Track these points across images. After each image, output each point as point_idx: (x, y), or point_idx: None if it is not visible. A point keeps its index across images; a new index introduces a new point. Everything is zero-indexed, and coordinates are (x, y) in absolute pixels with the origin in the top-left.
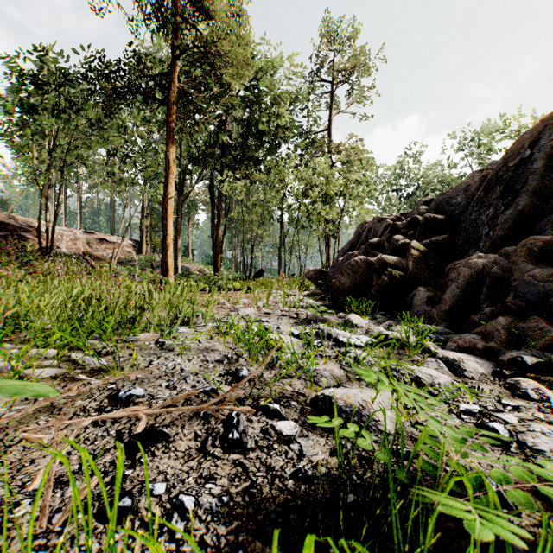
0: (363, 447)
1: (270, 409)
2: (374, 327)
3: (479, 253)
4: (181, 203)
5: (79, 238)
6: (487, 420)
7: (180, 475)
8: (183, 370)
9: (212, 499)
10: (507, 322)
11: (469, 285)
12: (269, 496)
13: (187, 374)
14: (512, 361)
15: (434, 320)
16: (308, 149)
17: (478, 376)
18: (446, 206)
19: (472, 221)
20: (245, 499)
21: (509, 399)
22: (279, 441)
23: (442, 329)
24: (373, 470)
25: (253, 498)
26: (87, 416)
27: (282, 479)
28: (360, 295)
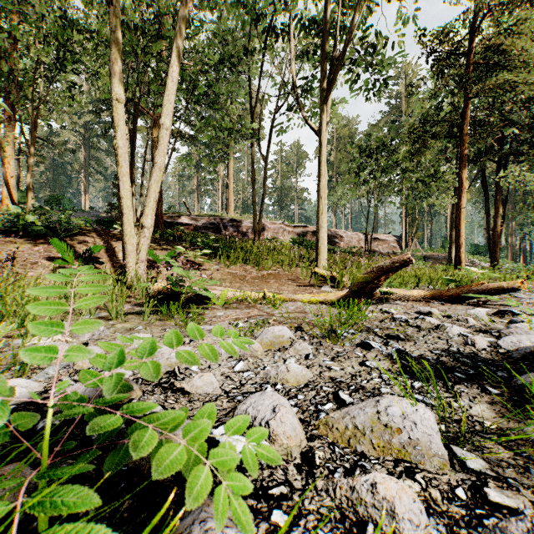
0: None
1: None
2: None
3: None
4: (455, 202)
5: (361, 238)
6: None
7: None
8: None
9: None
10: None
11: None
12: None
13: None
14: None
15: None
16: None
17: None
18: None
19: None
20: None
21: None
22: None
23: None
24: None
25: None
26: None
27: None
28: None
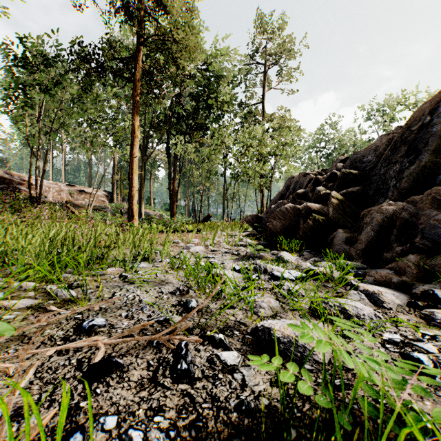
0: (306, 389)
1: (215, 339)
2: (302, 263)
3: (390, 201)
4: (144, 161)
5: (63, 189)
6: (409, 349)
7: (131, 407)
8: (141, 301)
9: (160, 434)
10: (416, 259)
11: (381, 228)
12: (214, 430)
13: (144, 305)
14: (424, 294)
15: (352, 256)
16: (246, 118)
17: (395, 307)
18: (359, 163)
19: (381, 175)
20: (192, 433)
21: (425, 329)
22: (223, 371)
23: (360, 265)
24: (311, 402)
25: (199, 431)
26: (53, 344)
27: (226, 411)
28: (289, 236)
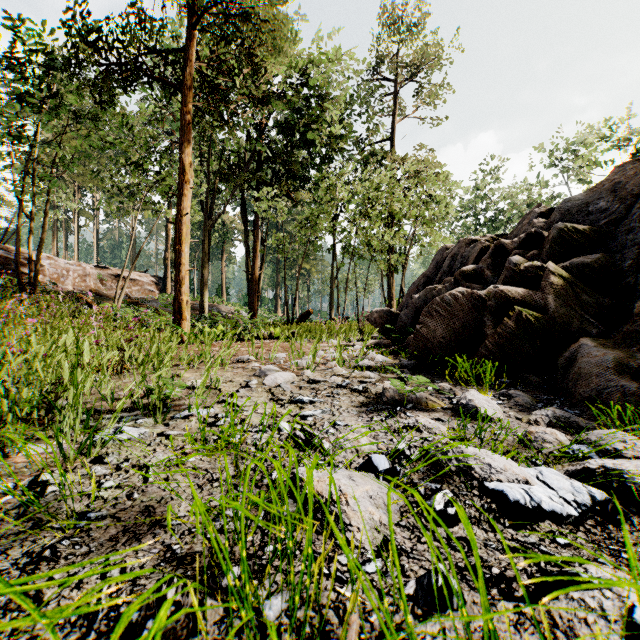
0: None
1: None
2: (542, 431)
3: None
4: (208, 229)
5: (90, 273)
6: None
7: None
8: None
9: None
10: None
11: None
12: None
13: None
14: None
15: None
16: (365, 162)
17: None
18: (579, 215)
19: None
20: None
21: None
22: None
23: None
24: None
25: None
26: None
27: None
28: (463, 351)
